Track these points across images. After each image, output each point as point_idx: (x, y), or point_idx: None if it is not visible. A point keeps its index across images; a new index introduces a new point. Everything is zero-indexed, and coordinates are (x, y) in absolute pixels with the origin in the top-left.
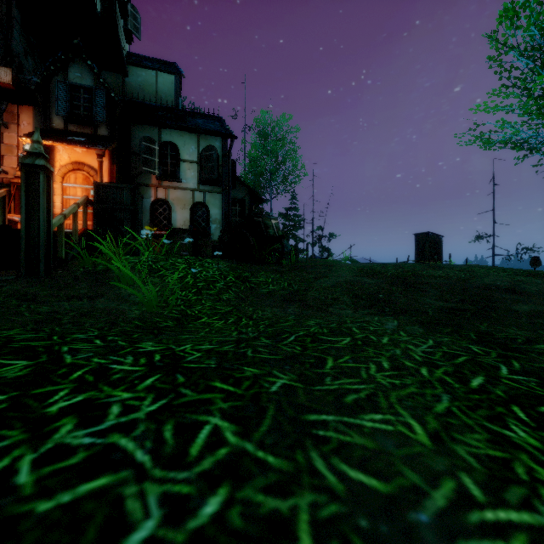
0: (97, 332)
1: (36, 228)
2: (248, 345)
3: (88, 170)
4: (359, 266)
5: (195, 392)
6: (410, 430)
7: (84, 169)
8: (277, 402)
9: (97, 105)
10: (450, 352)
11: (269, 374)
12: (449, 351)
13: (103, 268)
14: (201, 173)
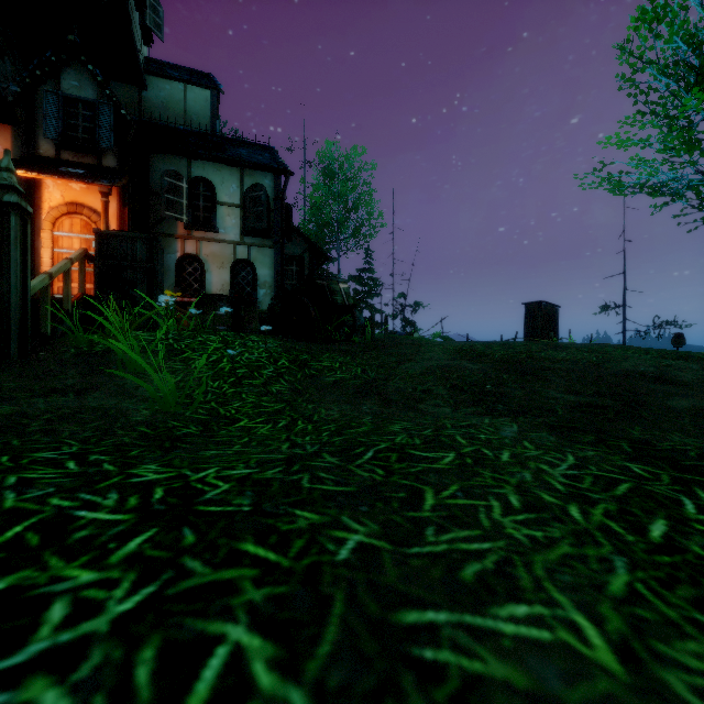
0: (76, 447)
1: (5, 291)
2: (304, 467)
3: (89, 214)
4: (457, 345)
5: (210, 565)
6: (580, 639)
7: (83, 213)
8: (349, 584)
9: (101, 126)
10: (604, 475)
11: (336, 523)
12: (601, 474)
13: (103, 348)
14: (246, 221)
